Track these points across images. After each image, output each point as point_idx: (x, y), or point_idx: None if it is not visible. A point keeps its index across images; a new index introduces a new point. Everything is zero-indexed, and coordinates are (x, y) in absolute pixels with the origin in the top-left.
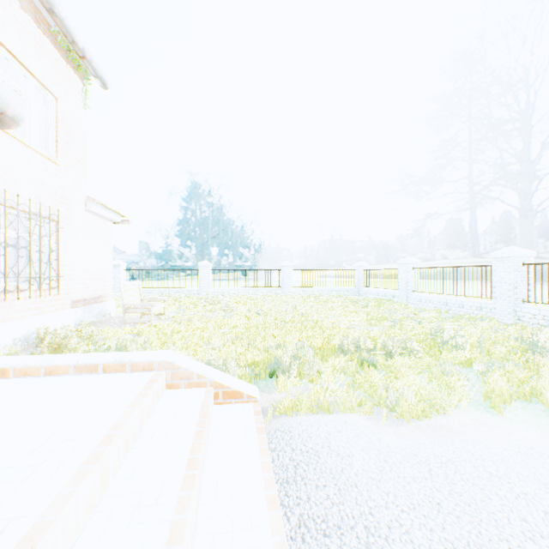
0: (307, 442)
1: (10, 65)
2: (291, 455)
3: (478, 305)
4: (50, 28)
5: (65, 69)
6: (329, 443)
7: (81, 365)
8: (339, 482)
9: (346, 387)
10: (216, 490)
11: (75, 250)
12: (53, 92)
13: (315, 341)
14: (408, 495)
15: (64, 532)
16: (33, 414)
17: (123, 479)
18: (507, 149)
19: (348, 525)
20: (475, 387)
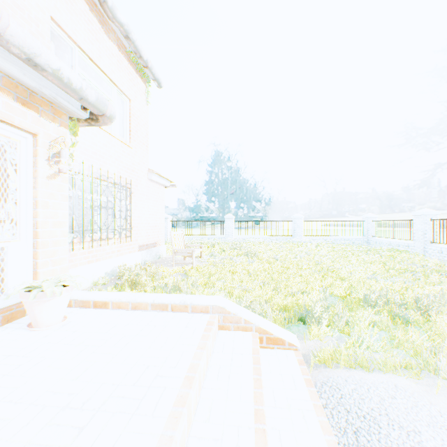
0: (360, 404)
1: (102, 81)
2: (346, 418)
3: None
4: (126, 50)
5: (135, 77)
6: (386, 410)
7: (156, 304)
8: None
9: (383, 343)
10: (281, 445)
11: (141, 208)
12: (128, 95)
13: (337, 290)
14: None
15: None
16: (129, 345)
17: (202, 421)
18: None
19: None
20: None
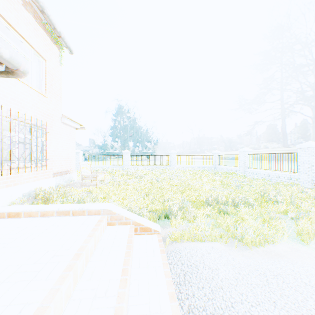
0: (190, 259)
1: (21, 42)
2: (181, 267)
3: (288, 176)
4: (42, 21)
5: (50, 43)
6: (204, 260)
7: (60, 211)
8: (211, 285)
9: (211, 225)
10: (138, 287)
11: (55, 144)
12: (43, 56)
13: (191, 197)
14: (255, 295)
15: (54, 312)
16: (34, 240)
17: (86, 280)
18: (305, 82)
19: (219, 313)
20: (291, 227)
